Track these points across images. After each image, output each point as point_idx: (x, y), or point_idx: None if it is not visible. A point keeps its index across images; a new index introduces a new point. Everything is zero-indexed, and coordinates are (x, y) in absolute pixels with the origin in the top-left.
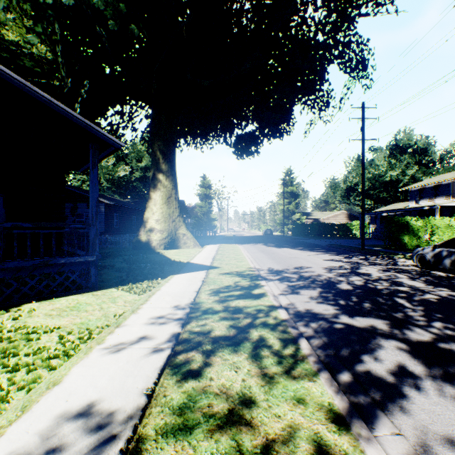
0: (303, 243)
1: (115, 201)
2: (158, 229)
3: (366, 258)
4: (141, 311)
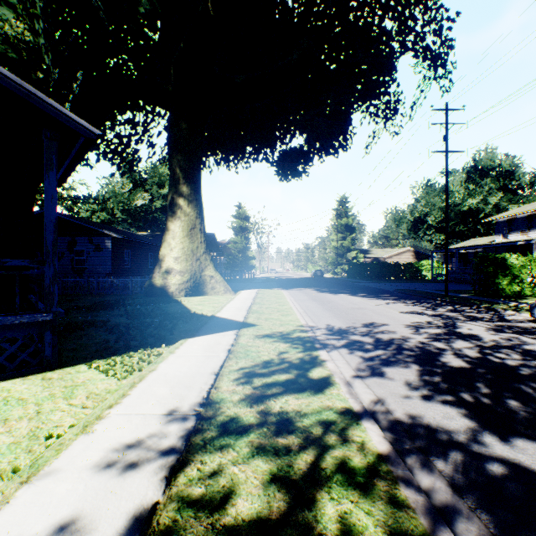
0: (365, 288)
1: (126, 234)
2: (178, 270)
3: (457, 309)
4: (100, 427)
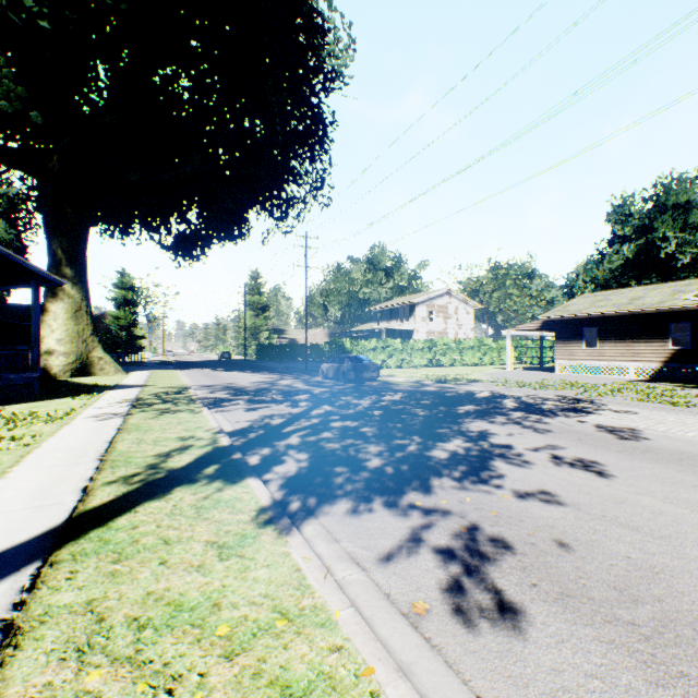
0: (260, 367)
1: None
2: (62, 352)
3: (299, 376)
4: (100, 402)
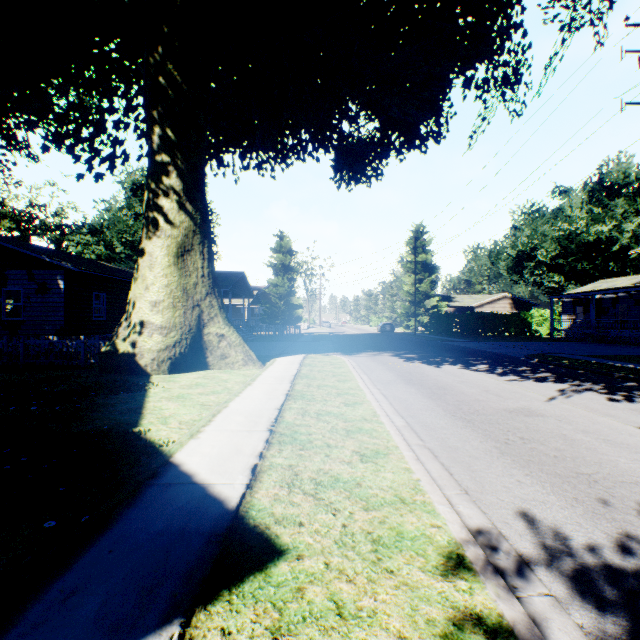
0: (471, 351)
1: (96, 268)
2: (157, 325)
3: None
4: None
